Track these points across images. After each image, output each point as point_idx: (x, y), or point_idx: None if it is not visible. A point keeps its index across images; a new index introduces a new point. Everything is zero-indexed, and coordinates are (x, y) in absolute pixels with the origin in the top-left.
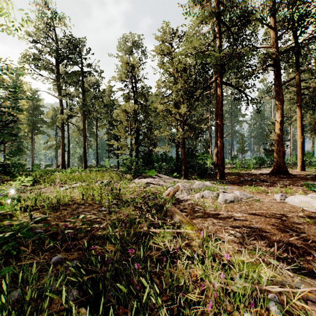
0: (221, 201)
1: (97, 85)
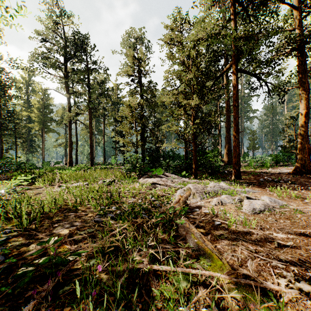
0: (248, 211)
1: (103, 82)
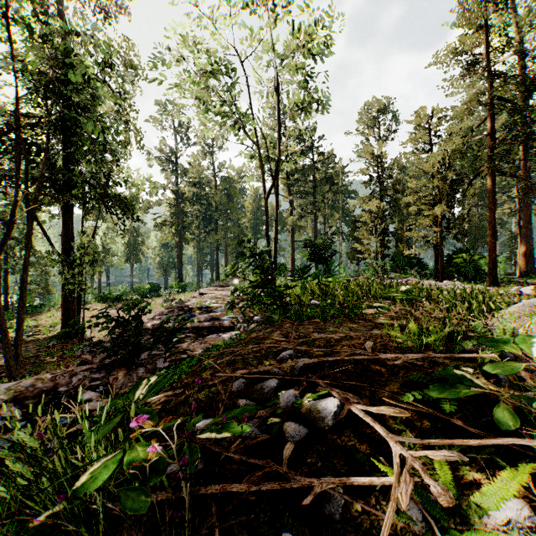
0: None
1: (330, 176)
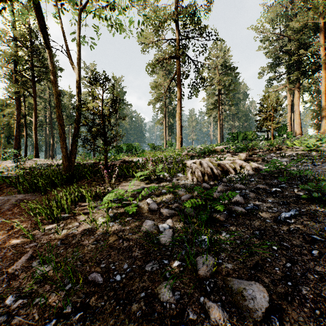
0: None
1: None
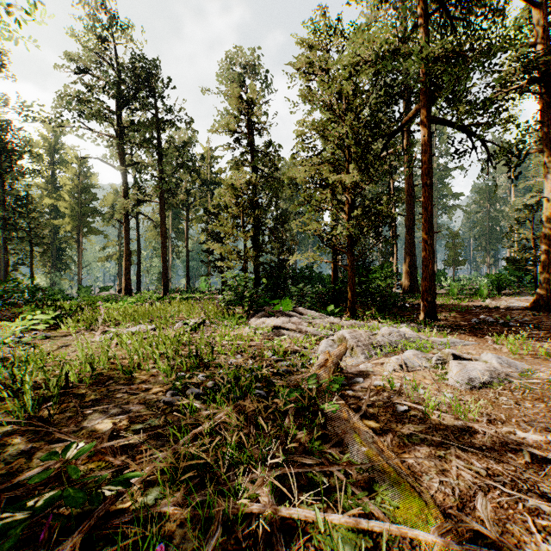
0: (460, 384)
1: (185, 145)
